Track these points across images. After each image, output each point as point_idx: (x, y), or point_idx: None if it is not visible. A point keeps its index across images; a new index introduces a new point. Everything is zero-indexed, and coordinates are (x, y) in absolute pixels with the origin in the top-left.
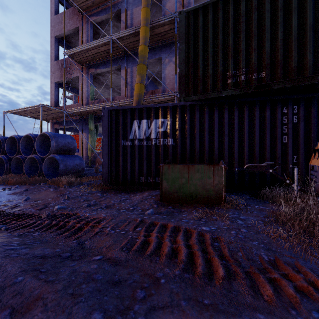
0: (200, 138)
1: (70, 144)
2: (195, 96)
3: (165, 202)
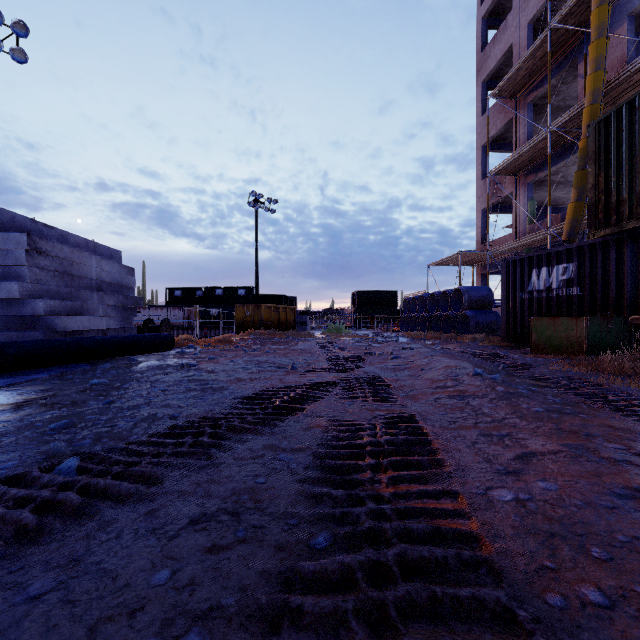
0: (618, 283)
1: (485, 297)
2: (608, 230)
3: (534, 353)
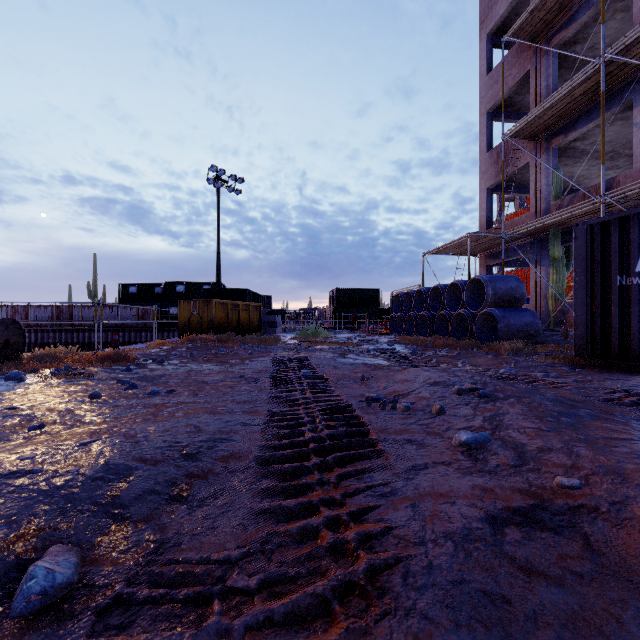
0: None
1: (514, 290)
2: None
3: None
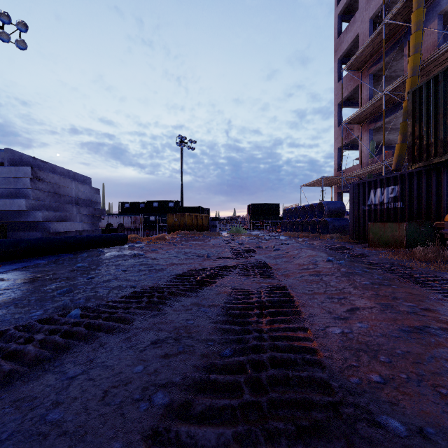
0: (427, 200)
1: (339, 209)
2: (421, 163)
3: (371, 247)
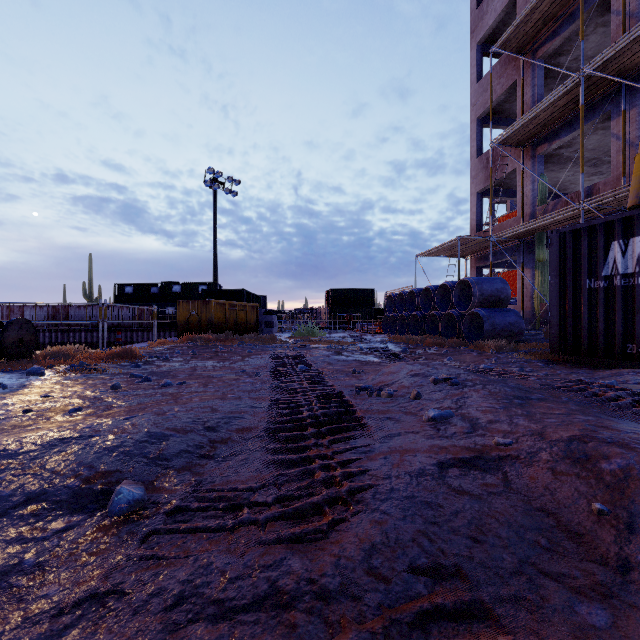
0: None
1: (500, 291)
2: None
3: None
